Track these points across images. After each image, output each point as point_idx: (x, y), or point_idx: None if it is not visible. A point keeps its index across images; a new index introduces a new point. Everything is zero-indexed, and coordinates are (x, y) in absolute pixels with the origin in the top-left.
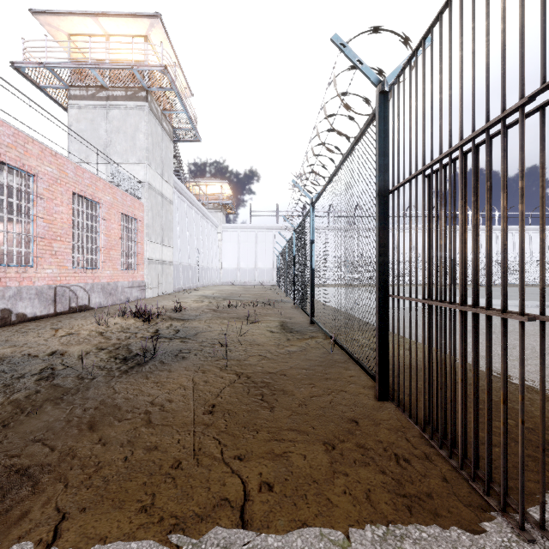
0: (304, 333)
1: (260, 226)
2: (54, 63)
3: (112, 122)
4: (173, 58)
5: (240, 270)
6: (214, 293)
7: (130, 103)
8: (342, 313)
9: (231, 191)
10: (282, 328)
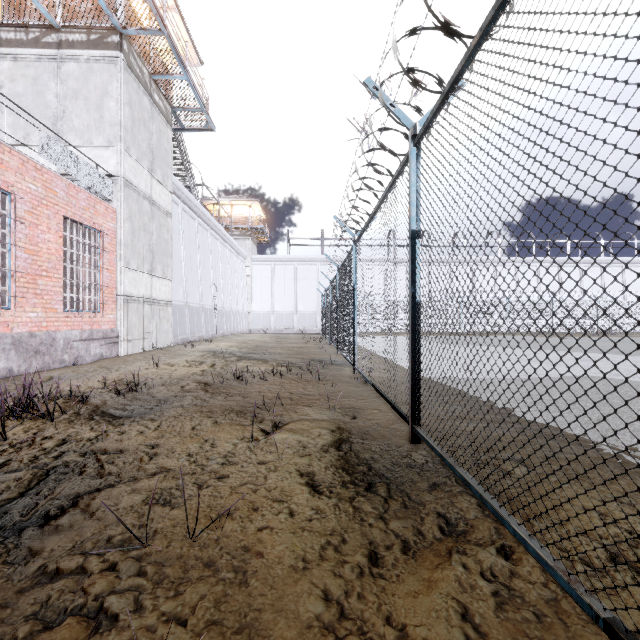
0: (412, 498)
1: (300, 258)
2: None
3: (67, 81)
4: None
5: (275, 314)
6: (231, 347)
7: (95, 52)
8: (454, 395)
9: (263, 214)
10: (341, 461)
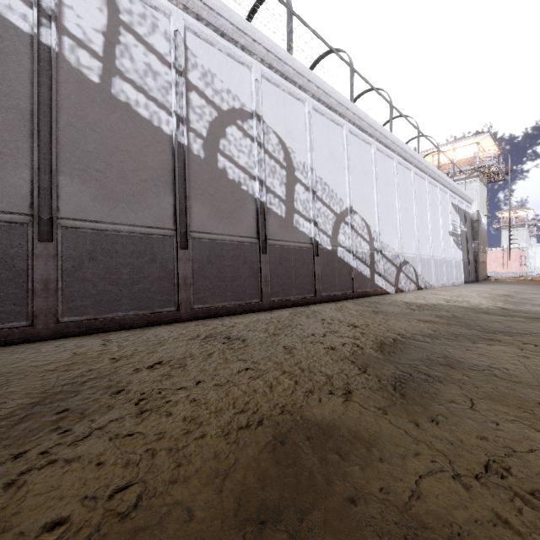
0: None
1: None
2: (503, 225)
3: (515, 233)
4: (532, 211)
5: None
6: None
7: (521, 228)
8: None
9: None
10: None
